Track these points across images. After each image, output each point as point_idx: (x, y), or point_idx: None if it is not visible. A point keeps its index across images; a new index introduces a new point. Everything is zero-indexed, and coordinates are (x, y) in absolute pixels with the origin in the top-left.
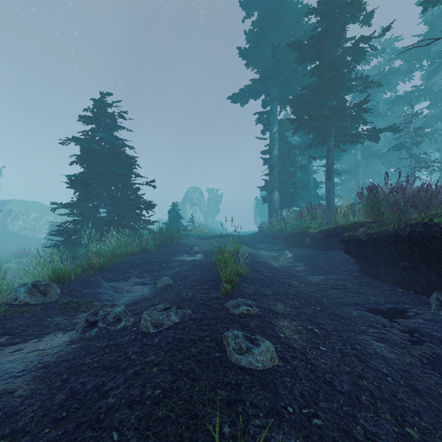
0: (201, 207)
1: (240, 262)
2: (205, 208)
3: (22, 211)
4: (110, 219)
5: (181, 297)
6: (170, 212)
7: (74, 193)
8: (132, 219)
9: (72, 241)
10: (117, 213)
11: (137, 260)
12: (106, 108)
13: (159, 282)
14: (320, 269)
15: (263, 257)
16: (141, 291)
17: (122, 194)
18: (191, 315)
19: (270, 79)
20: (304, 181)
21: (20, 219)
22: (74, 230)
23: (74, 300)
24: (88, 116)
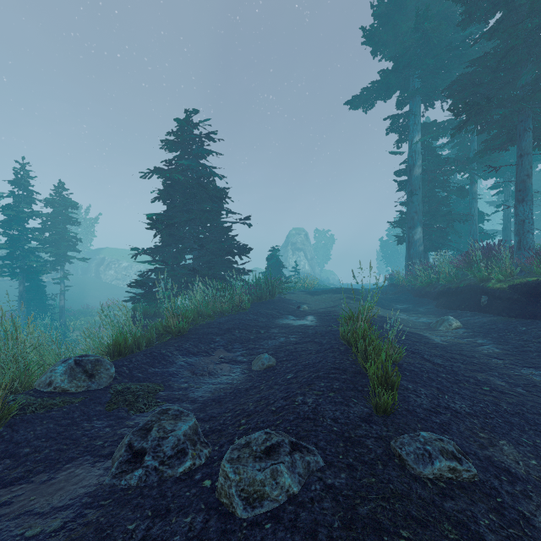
0: (306, 253)
1: (389, 339)
2: (311, 255)
3: (114, 260)
4: (197, 267)
5: (294, 405)
6: (269, 259)
7: (155, 236)
8: (223, 268)
9: (152, 294)
10: (204, 260)
11: (226, 323)
12: (191, 129)
13: (255, 362)
14: (536, 355)
15: (408, 325)
16: (229, 374)
17: (211, 236)
18: (324, 471)
19: (409, 66)
20: (460, 212)
21: (112, 268)
22: (157, 280)
23: (130, 388)
24: (170, 140)
